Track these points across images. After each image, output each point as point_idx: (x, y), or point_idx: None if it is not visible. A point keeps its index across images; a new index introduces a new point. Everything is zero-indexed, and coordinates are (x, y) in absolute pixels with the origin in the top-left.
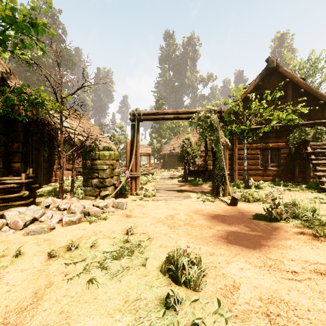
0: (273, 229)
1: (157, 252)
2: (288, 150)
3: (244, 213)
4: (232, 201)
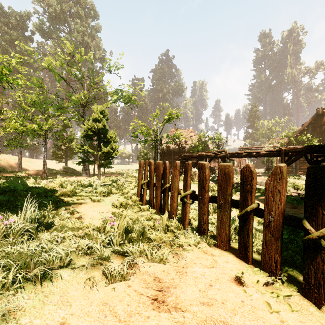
0: None
1: None
2: None
3: None
4: None
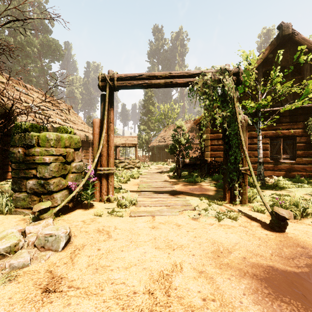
0: None
1: None
2: (305, 138)
3: None
4: (277, 223)
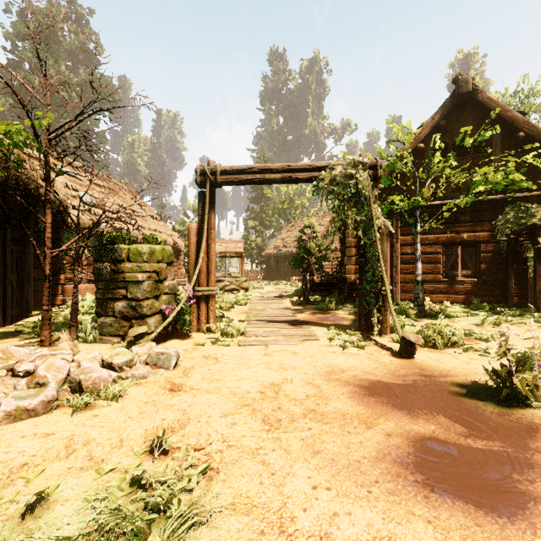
0: (526, 430)
1: (220, 537)
2: (493, 245)
3: (436, 377)
4: (404, 348)
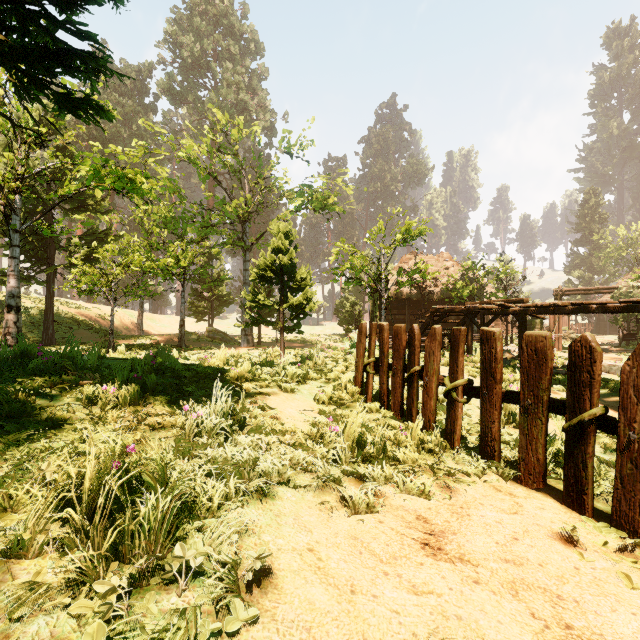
0: None
1: None
2: None
3: None
4: None
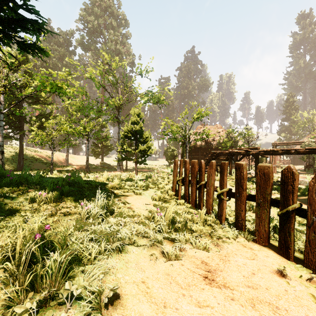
0: None
1: None
2: None
3: None
4: None
